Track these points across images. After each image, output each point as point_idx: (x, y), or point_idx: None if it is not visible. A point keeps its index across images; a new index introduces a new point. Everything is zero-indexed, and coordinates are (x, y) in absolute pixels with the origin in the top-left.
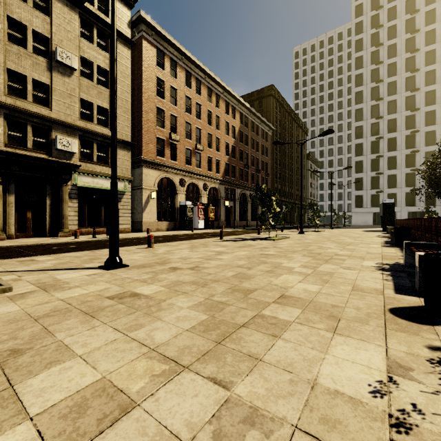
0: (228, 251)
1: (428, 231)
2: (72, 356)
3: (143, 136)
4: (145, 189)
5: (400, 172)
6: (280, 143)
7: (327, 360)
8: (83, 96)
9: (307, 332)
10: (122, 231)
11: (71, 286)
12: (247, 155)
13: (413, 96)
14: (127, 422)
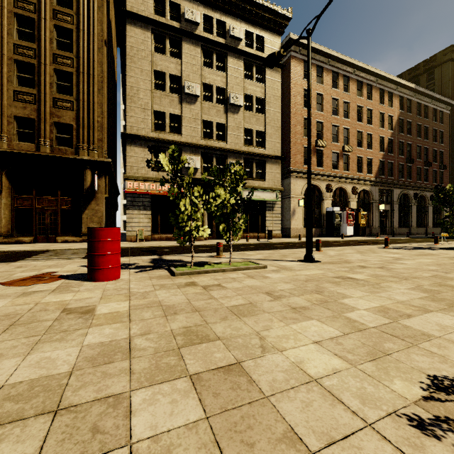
0: (406, 257)
1: None
2: (351, 297)
3: (291, 149)
4: (293, 198)
5: None
6: None
7: None
8: (246, 126)
9: None
10: (274, 236)
11: (298, 269)
12: (410, 146)
13: None
14: (415, 319)
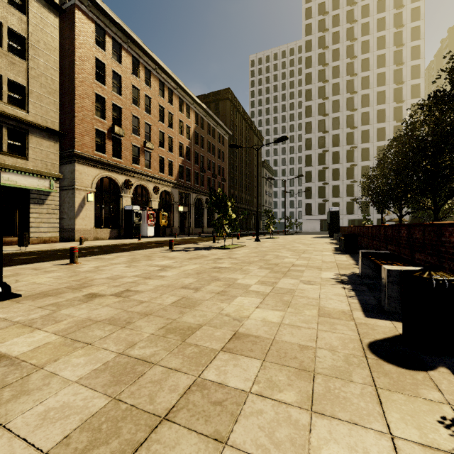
0: (175, 264)
1: (376, 238)
2: None
3: (77, 126)
4: (78, 190)
5: (342, 183)
6: (237, 147)
7: None
8: None
9: (272, 417)
10: (47, 240)
11: None
12: (203, 158)
13: (352, 116)
14: None
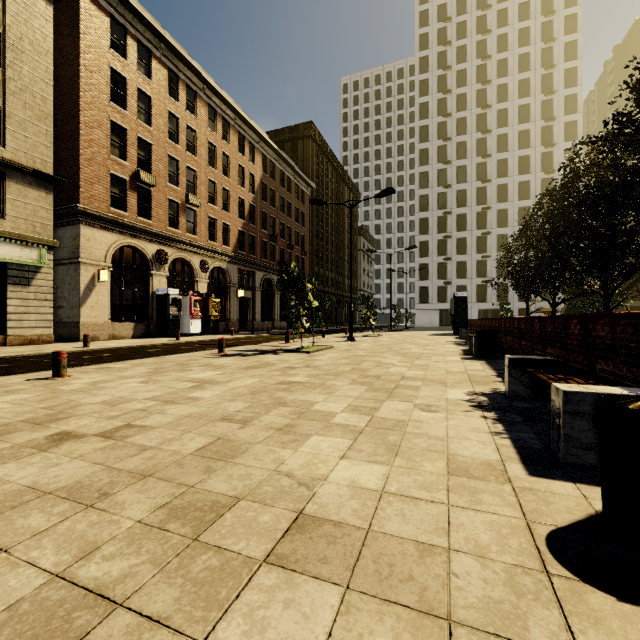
0: (221, 378)
1: (527, 337)
2: None
3: (82, 169)
4: (85, 265)
5: (470, 259)
6: (321, 203)
7: None
8: None
9: None
10: (35, 340)
11: None
12: (274, 221)
13: (484, 164)
14: None
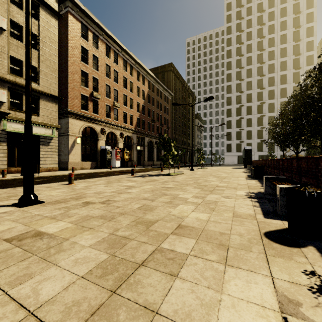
0: (137, 185)
1: (277, 168)
2: None
3: (69, 93)
4: (70, 136)
5: (253, 129)
6: (177, 104)
7: (224, 302)
8: (13, 54)
9: (202, 266)
10: (50, 169)
11: None
12: (154, 112)
13: (261, 80)
14: None
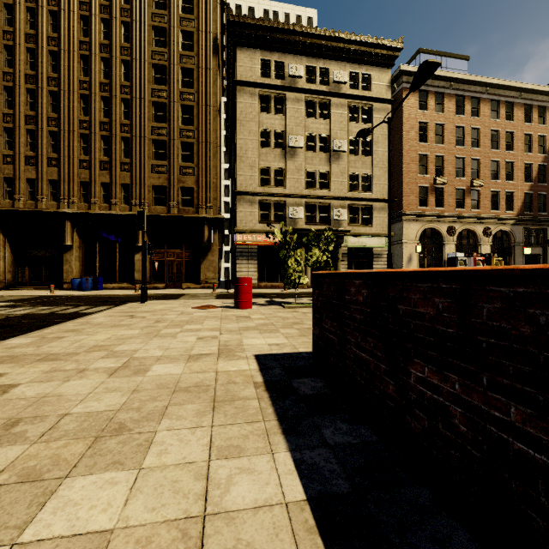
0: None
1: None
2: None
3: (403, 190)
4: (405, 244)
5: None
6: None
7: None
8: (351, 171)
9: None
10: None
11: None
12: None
13: None
14: None
